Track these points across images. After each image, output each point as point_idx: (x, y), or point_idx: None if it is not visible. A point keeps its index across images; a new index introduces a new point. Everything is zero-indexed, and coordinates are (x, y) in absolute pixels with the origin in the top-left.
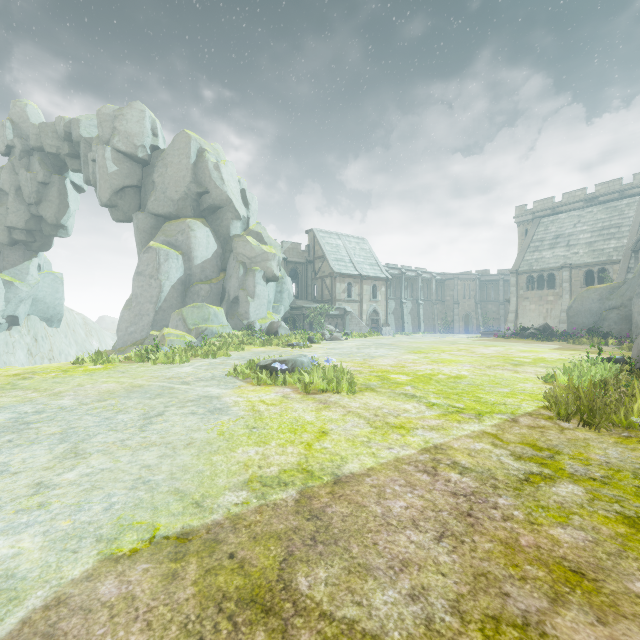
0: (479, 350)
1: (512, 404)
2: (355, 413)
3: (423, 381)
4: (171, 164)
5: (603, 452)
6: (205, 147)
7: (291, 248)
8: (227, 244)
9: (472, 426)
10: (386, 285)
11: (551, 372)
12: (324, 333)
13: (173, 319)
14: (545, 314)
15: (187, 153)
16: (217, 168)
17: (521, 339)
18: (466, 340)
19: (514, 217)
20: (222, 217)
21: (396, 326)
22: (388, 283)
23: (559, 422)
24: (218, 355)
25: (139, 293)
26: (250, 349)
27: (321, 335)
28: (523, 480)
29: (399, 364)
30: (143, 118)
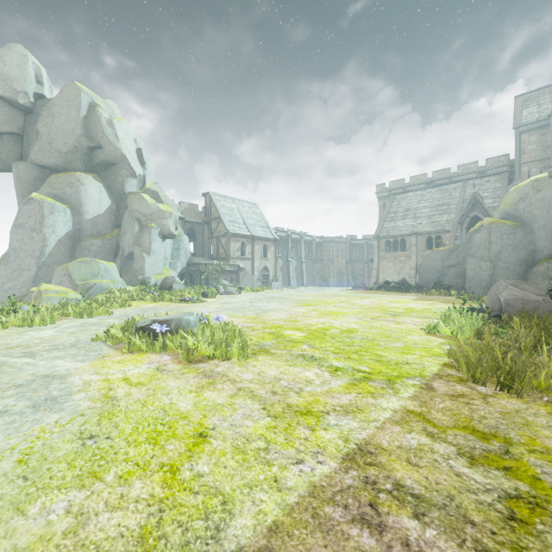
0: (357, 302)
1: (415, 363)
2: (247, 391)
3: (318, 337)
4: (58, 115)
5: (551, 433)
6: (98, 102)
7: (188, 209)
8: (122, 201)
9: (390, 401)
10: (275, 245)
11: (433, 323)
12: (219, 288)
13: (57, 274)
14: (399, 271)
15: (77, 105)
16: (111, 124)
17: (385, 291)
18: (343, 293)
19: (376, 193)
20: (116, 173)
21: (283, 281)
22: (277, 244)
23: (474, 386)
24: (96, 313)
25: (18, 247)
26: (139, 305)
27: (216, 290)
28: (509, 518)
29: (291, 318)
30: (25, 63)
